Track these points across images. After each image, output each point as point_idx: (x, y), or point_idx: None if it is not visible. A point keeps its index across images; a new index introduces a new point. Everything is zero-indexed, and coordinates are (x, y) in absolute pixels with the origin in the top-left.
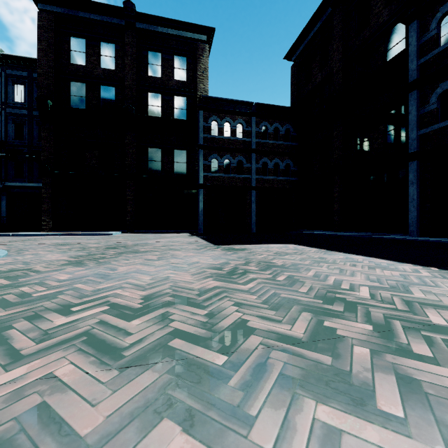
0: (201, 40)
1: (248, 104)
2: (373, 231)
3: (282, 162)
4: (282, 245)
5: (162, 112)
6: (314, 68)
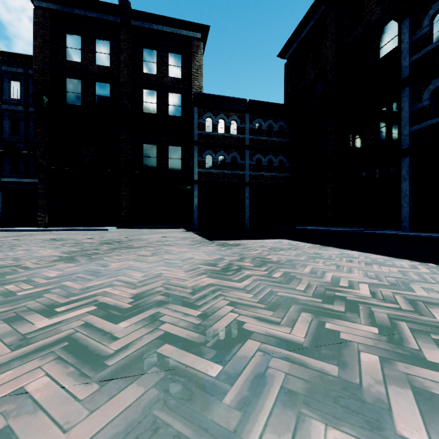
0: (196, 37)
1: (242, 101)
2: (366, 226)
3: (276, 159)
4: (276, 240)
5: (157, 108)
6: (307, 65)
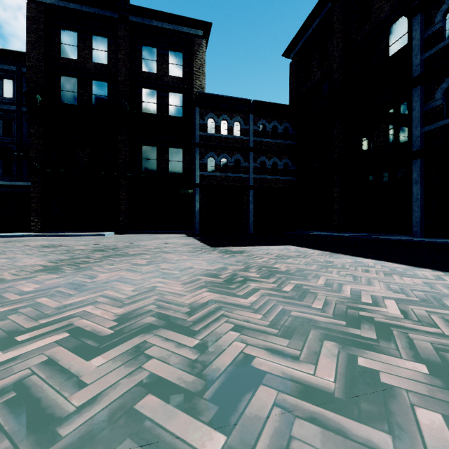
0: (198, 35)
1: (245, 102)
2: (374, 232)
3: (280, 161)
4: (282, 247)
5: (156, 109)
6: (313, 65)
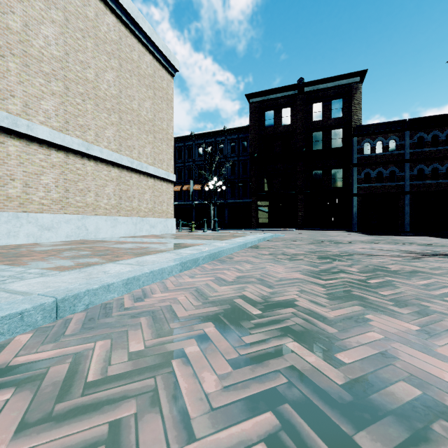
0: (355, 82)
1: (400, 122)
2: None
3: (442, 166)
4: (418, 237)
5: (322, 144)
6: None
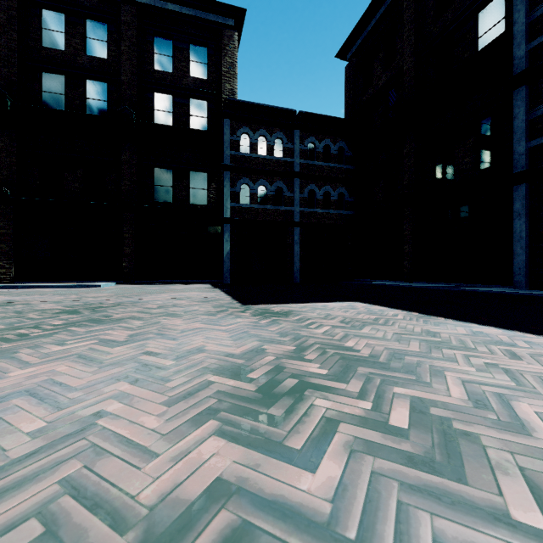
0: (228, 25)
1: (289, 113)
2: (458, 281)
3: (334, 191)
4: (345, 304)
5: (173, 120)
6: (376, 67)
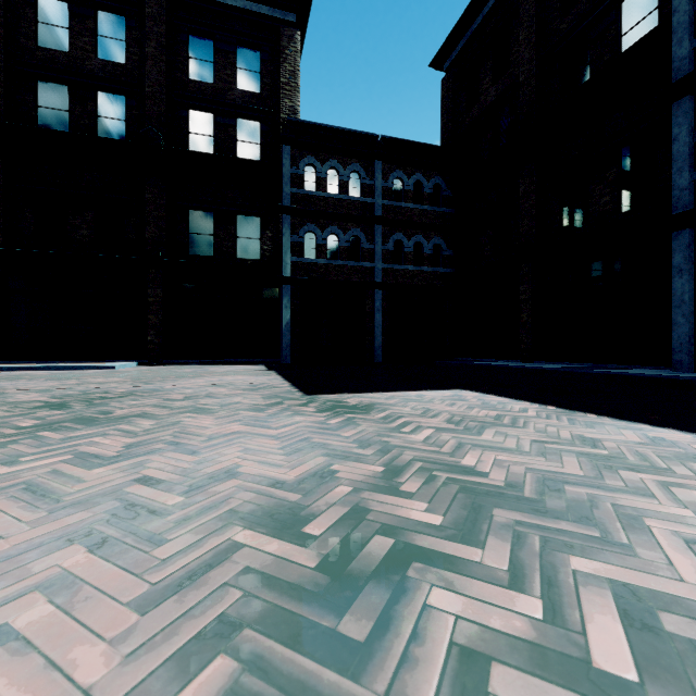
0: (287, 21)
1: (369, 138)
2: (595, 361)
3: (428, 242)
4: (448, 393)
5: (215, 146)
6: (483, 78)
